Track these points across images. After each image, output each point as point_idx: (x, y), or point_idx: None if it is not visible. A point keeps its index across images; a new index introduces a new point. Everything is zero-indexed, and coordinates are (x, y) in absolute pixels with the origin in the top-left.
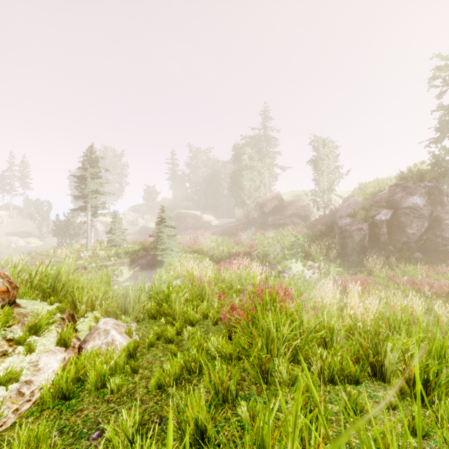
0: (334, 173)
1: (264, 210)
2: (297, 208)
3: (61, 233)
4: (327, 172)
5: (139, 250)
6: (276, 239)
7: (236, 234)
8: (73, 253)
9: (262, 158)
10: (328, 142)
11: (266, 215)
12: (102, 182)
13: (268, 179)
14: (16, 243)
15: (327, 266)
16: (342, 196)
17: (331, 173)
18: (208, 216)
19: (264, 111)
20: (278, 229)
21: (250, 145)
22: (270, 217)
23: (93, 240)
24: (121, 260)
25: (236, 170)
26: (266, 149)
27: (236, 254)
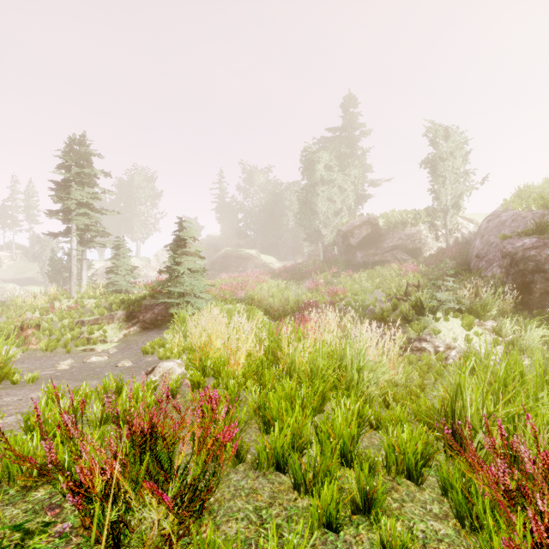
0: (464, 181)
1: (350, 242)
2: (402, 238)
3: (59, 276)
4: (451, 180)
5: (145, 297)
6: (373, 283)
7: (308, 278)
8: (46, 302)
9: (343, 171)
10: (453, 131)
11: (352, 249)
12: (96, 192)
13: (354, 199)
14: (12, 292)
15: (515, 329)
16: (472, 219)
17: (458, 181)
18: (266, 257)
19: (346, 103)
20: (374, 269)
21: (328, 149)
22: (359, 252)
23: (86, 284)
24: (110, 314)
25: (306, 186)
26: (350, 158)
27: (310, 305)
